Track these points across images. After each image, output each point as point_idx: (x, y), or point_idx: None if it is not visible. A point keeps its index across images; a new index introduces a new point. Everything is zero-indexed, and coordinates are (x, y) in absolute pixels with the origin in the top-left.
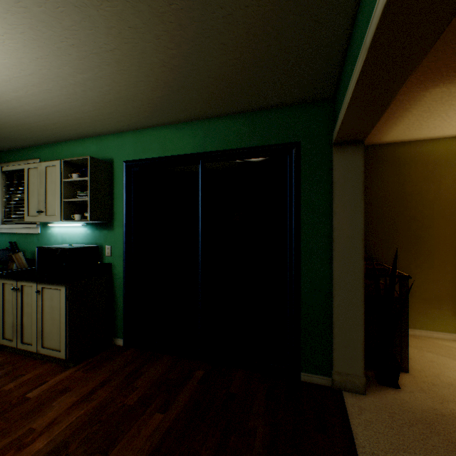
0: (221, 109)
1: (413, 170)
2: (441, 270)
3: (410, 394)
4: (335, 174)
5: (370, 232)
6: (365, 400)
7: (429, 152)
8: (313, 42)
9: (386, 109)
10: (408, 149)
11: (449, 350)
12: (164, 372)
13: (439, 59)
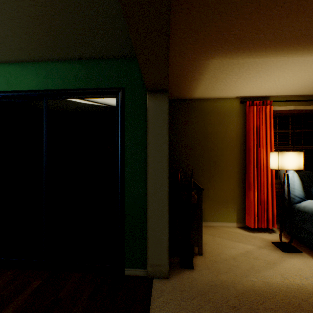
0: (57, 53)
1: (212, 118)
2: (228, 182)
3: (199, 272)
4: (149, 114)
5: (187, 158)
6: (168, 283)
7: (221, 107)
8: None
9: (168, 62)
10: (210, 104)
11: (230, 234)
12: None
13: (209, 34)
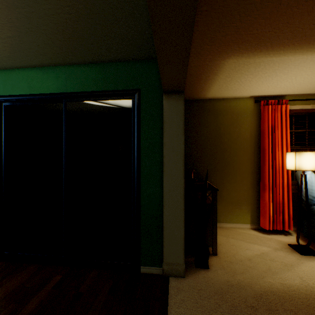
0: (77, 57)
1: (225, 118)
2: (241, 183)
3: (215, 272)
4: (165, 115)
5: (200, 159)
6: (184, 281)
7: (235, 107)
8: (130, 1)
9: (187, 63)
10: (223, 104)
11: (244, 235)
12: (23, 282)
13: (227, 34)
